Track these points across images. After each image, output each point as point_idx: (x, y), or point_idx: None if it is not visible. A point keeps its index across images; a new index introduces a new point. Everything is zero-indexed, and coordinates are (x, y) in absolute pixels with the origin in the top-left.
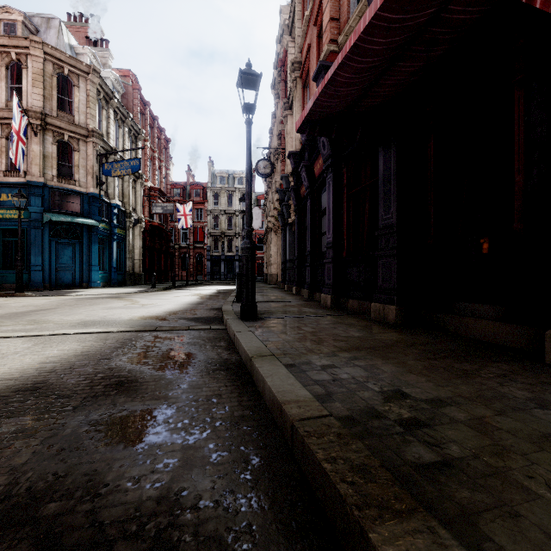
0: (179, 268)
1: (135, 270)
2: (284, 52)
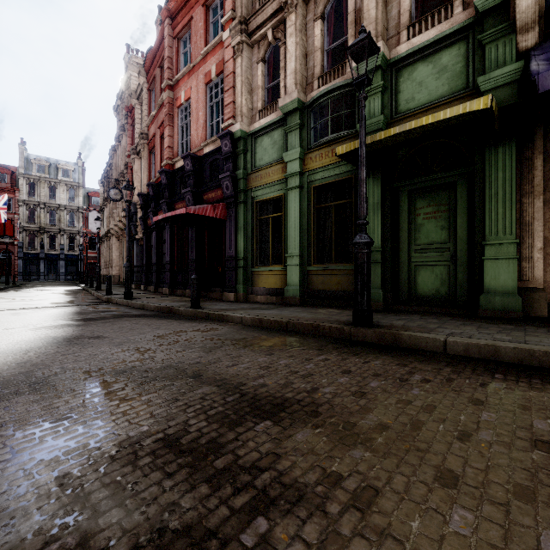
0: None
1: None
2: (131, 105)
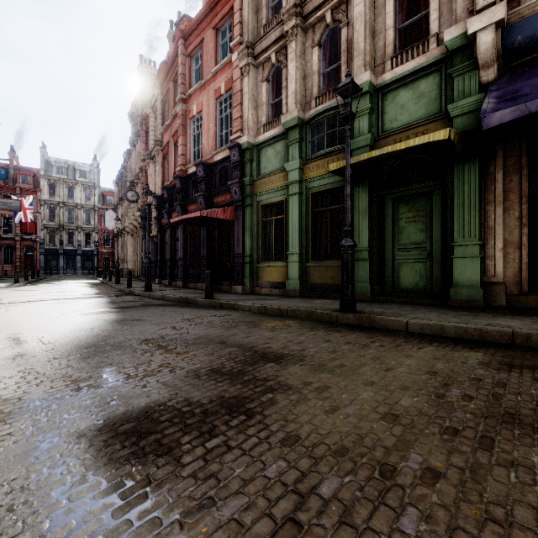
0: None
1: None
2: (146, 113)
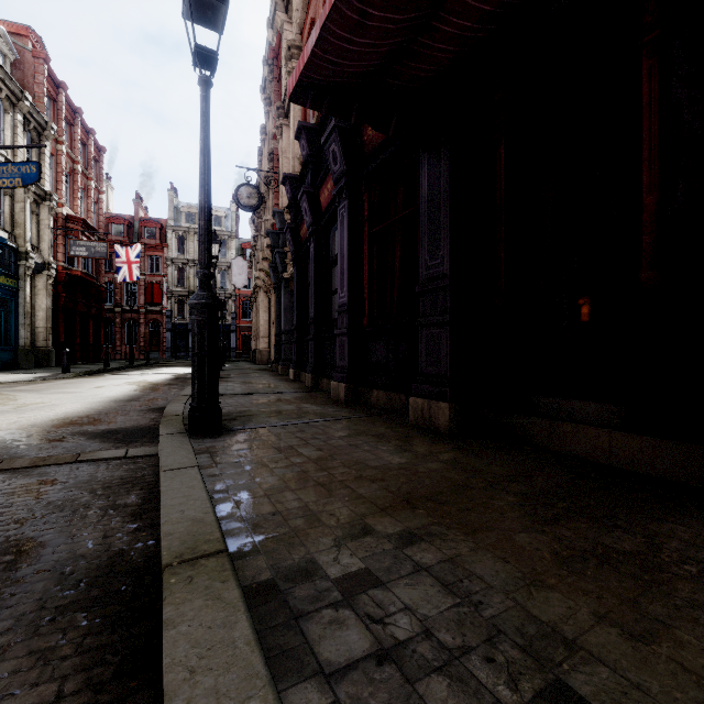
0: (122, 341)
1: (38, 344)
2: (278, 38)
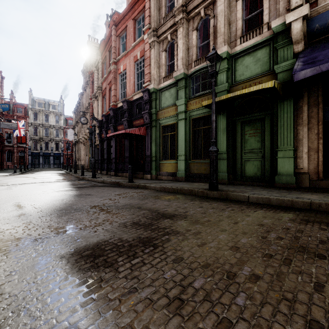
0: (4, 160)
1: None
2: (92, 70)
